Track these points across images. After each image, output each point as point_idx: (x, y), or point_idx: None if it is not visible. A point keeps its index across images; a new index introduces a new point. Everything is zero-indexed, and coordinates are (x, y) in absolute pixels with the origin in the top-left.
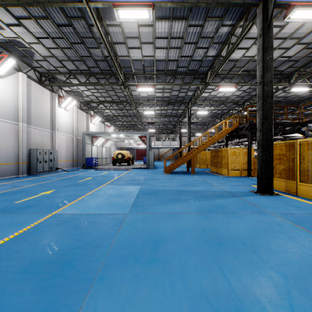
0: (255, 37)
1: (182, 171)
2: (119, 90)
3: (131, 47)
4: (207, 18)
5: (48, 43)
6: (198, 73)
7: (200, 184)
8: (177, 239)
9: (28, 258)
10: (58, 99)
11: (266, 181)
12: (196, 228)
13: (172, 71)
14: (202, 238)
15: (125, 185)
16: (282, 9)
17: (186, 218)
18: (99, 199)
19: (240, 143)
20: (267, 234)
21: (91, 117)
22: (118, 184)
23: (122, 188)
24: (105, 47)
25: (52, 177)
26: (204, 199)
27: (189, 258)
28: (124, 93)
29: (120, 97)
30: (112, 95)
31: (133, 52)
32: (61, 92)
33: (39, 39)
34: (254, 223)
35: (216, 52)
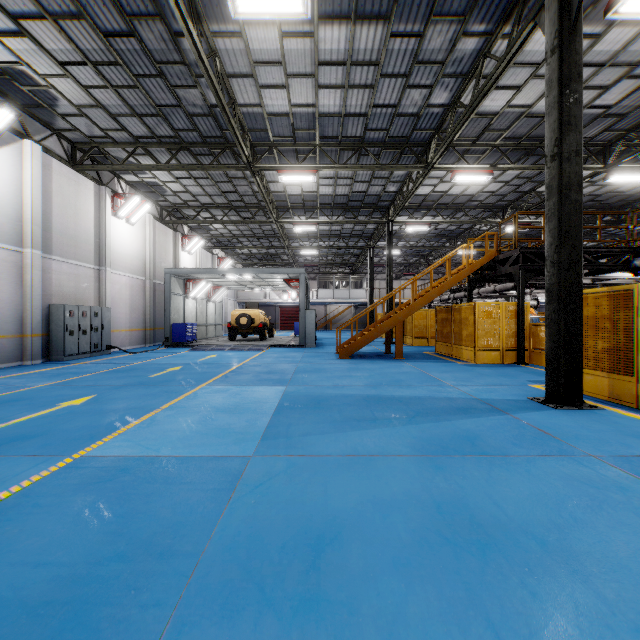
0: (536, 61)
1: (376, 353)
2: (241, 181)
3: (266, 85)
4: (433, 18)
5: (87, 76)
6: (409, 144)
7: (417, 381)
8: (372, 531)
9: None
10: (112, 200)
11: (567, 376)
12: (417, 499)
13: (355, 139)
14: (435, 528)
15: (251, 386)
16: None
17: (391, 468)
18: (189, 418)
19: (497, 293)
20: (596, 516)
21: (185, 239)
22: (237, 381)
23: (244, 392)
24: (208, 82)
25: (96, 365)
26: (430, 418)
27: (406, 594)
28: (252, 188)
29: (245, 197)
30: (228, 191)
31: (270, 96)
32: (118, 185)
33: (65, 67)
34: (557, 482)
35: (450, 97)
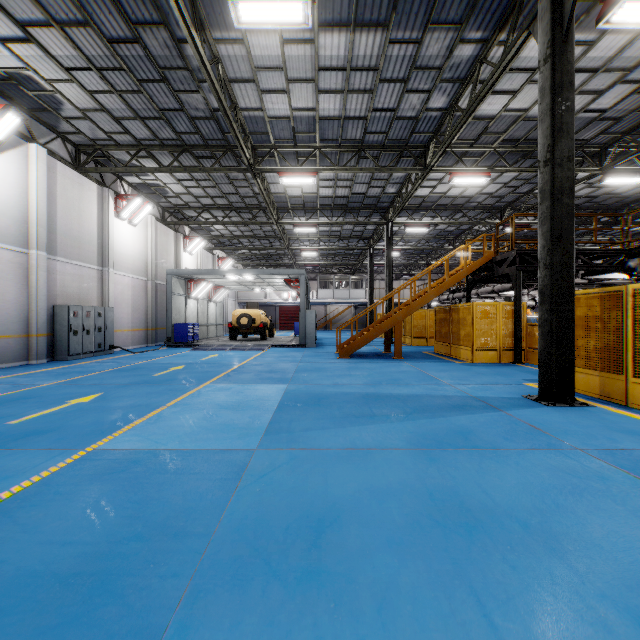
0: (531, 67)
1: (375, 353)
2: (242, 182)
3: (267, 89)
4: (430, 26)
5: (92, 81)
6: (408, 147)
7: (415, 380)
8: (369, 515)
9: (10, 567)
10: (114, 202)
11: (559, 374)
12: (411, 487)
13: (355, 141)
14: (427, 513)
15: (253, 384)
16: (592, 6)
17: (387, 460)
18: (195, 414)
19: (496, 294)
20: (577, 503)
21: (186, 240)
22: (239, 380)
23: (246, 391)
24: (210, 88)
25: (100, 365)
26: (426, 414)
27: (399, 568)
28: (253, 190)
29: (246, 198)
30: (229, 193)
31: (271, 100)
32: (121, 186)
33: (71, 72)
34: (543, 472)
35: (448, 101)
